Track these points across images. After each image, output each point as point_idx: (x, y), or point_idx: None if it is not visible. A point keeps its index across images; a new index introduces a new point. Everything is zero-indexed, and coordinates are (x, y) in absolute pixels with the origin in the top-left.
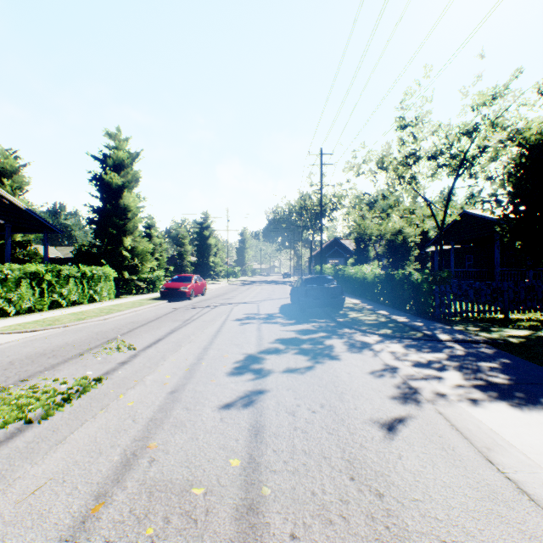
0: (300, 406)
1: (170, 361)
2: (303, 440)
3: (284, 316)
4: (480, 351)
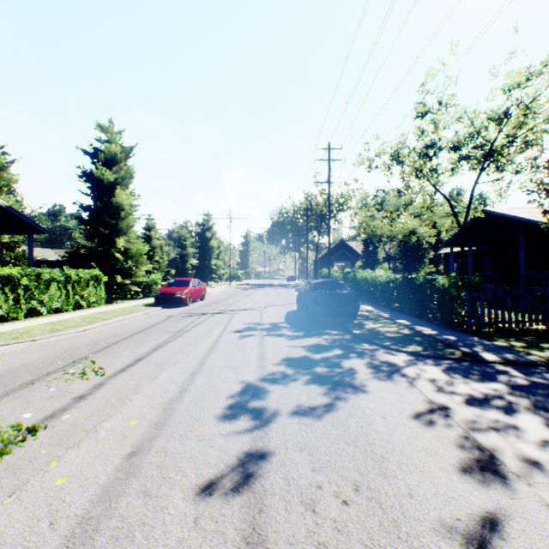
0: (323, 489)
1: (142, 395)
2: None
3: (291, 326)
4: (546, 379)
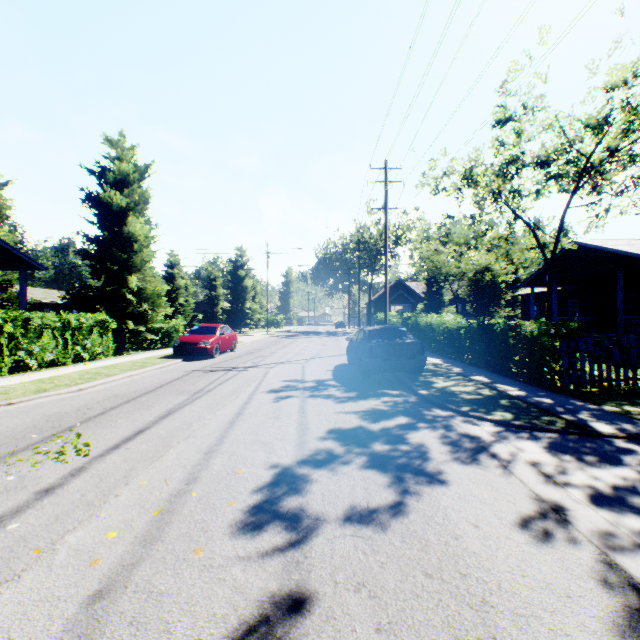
0: None
1: (134, 487)
2: None
3: (340, 384)
4: None
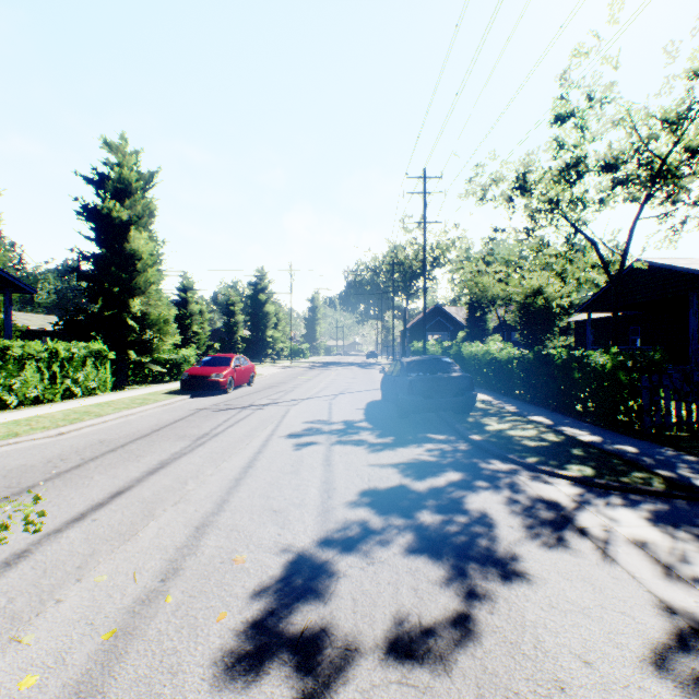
0: None
1: (87, 586)
2: None
3: (373, 426)
4: None
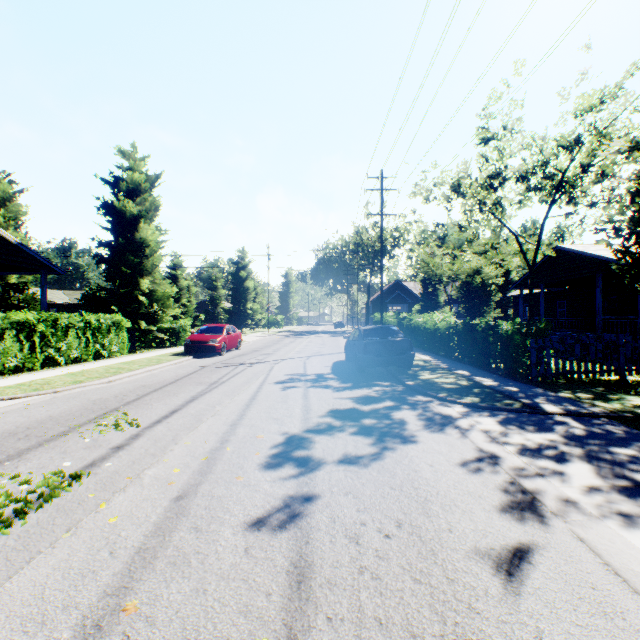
0: (366, 526)
1: (182, 445)
2: (375, 596)
3: (338, 377)
4: (606, 430)
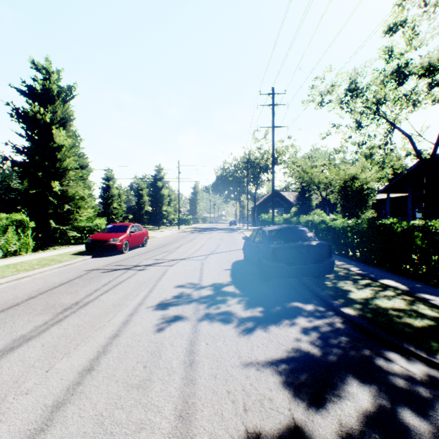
0: None
1: None
2: None
3: (240, 291)
4: None
